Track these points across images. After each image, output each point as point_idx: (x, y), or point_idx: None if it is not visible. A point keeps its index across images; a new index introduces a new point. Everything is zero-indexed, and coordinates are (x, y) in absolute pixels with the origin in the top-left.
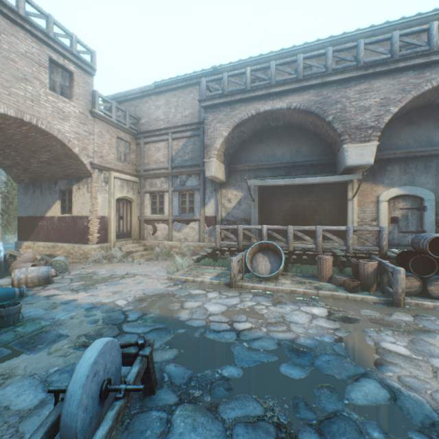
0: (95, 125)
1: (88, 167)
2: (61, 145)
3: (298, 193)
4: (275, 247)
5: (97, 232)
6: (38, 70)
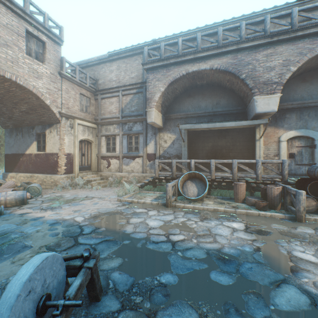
0: (63, 83)
1: (57, 115)
2: (36, 97)
3: (217, 136)
4: (201, 176)
5: (64, 165)
6: (17, 39)
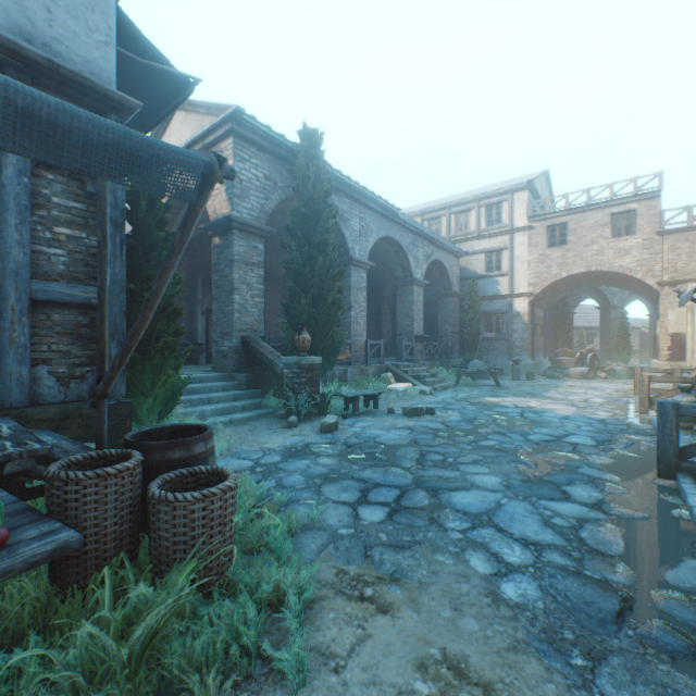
0: (663, 242)
1: (653, 287)
2: (625, 275)
3: None
4: None
5: (666, 350)
6: (601, 231)
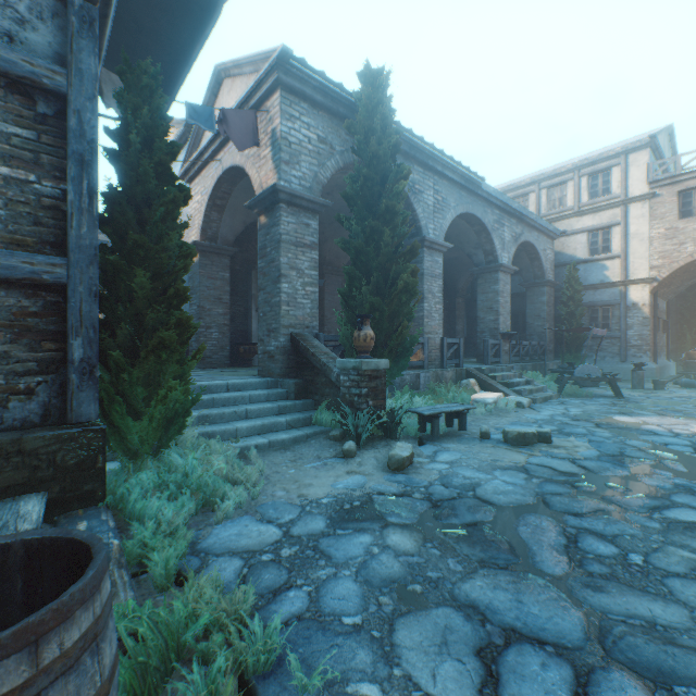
0: None
1: None
2: None
3: None
4: None
5: None
6: None
